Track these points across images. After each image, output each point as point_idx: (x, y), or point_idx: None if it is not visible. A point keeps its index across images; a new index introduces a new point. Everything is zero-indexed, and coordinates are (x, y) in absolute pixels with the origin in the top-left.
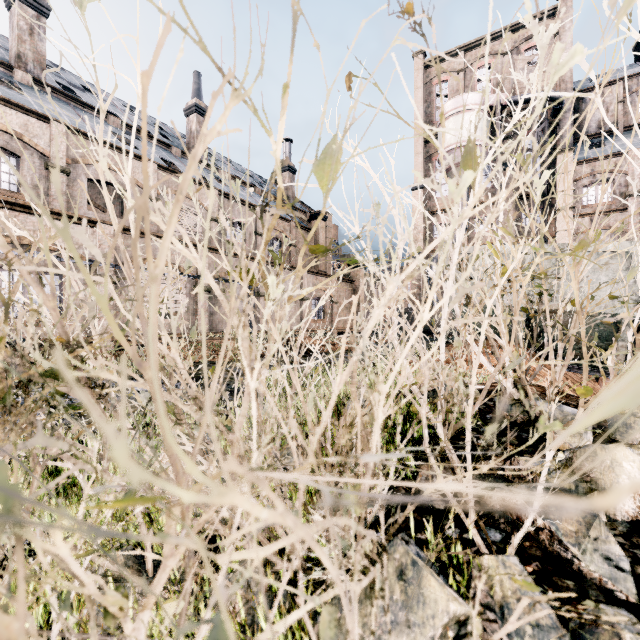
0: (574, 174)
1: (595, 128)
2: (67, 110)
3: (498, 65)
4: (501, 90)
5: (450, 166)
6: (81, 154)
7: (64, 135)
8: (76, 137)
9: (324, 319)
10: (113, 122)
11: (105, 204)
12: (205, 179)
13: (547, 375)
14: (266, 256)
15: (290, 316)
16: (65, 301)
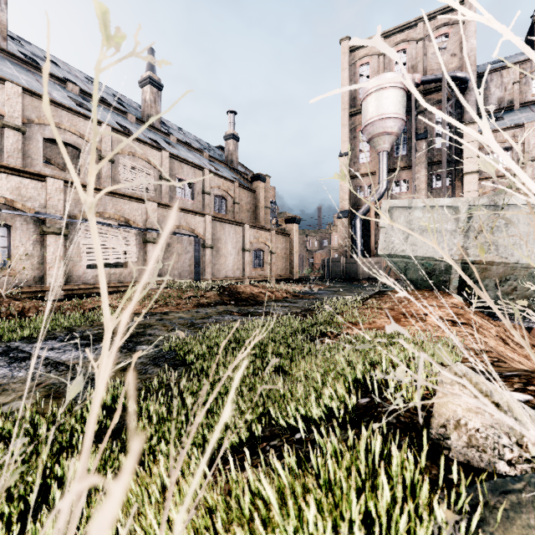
0: (478, 143)
1: (495, 104)
2: (26, 75)
3: (413, 50)
4: (415, 71)
5: (372, 136)
6: (37, 114)
7: (19, 96)
8: (32, 98)
9: (264, 268)
10: (72, 89)
11: (64, 163)
12: (158, 143)
13: (489, 328)
14: (212, 212)
15: (233, 265)
16: (13, 252)
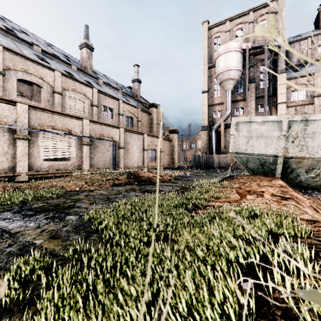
0: (286, 85)
1: (296, 62)
2: (6, 39)
3: (246, 28)
4: (248, 41)
5: (222, 80)
6: (12, 64)
7: (1, 52)
8: (9, 53)
9: (156, 160)
10: (36, 49)
11: (31, 95)
12: (91, 84)
13: (304, 201)
14: (124, 126)
15: (137, 159)
16: None
